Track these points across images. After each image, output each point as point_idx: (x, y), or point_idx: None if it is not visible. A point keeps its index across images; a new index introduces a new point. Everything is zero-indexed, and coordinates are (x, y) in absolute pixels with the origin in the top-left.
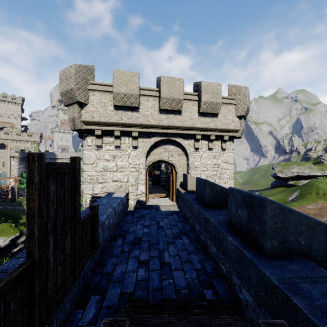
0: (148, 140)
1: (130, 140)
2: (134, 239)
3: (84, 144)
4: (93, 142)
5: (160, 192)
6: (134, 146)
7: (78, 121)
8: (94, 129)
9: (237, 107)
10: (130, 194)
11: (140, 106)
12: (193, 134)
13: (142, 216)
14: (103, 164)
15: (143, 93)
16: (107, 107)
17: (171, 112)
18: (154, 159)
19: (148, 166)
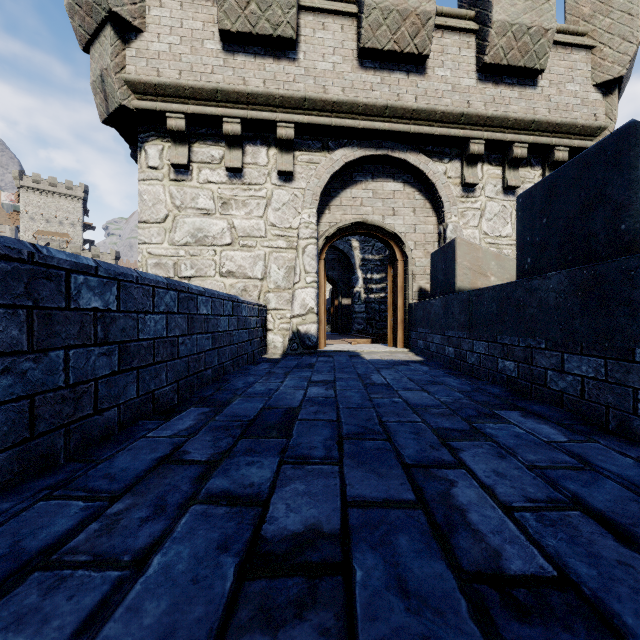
0: (324, 157)
1: (270, 157)
2: (262, 415)
3: (138, 164)
4: (163, 158)
5: (355, 338)
6: (283, 170)
7: (115, 80)
8: (164, 111)
9: (598, 55)
10: (270, 316)
11: (301, 44)
12: (462, 137)
13: (306, 366)
14: (193, 223)
15: (311, 1)
16: (200, 42)
17: (396, 66)
18: (342, 221)
19: (326, 242)
